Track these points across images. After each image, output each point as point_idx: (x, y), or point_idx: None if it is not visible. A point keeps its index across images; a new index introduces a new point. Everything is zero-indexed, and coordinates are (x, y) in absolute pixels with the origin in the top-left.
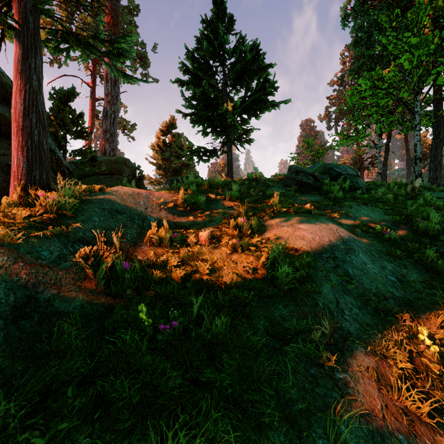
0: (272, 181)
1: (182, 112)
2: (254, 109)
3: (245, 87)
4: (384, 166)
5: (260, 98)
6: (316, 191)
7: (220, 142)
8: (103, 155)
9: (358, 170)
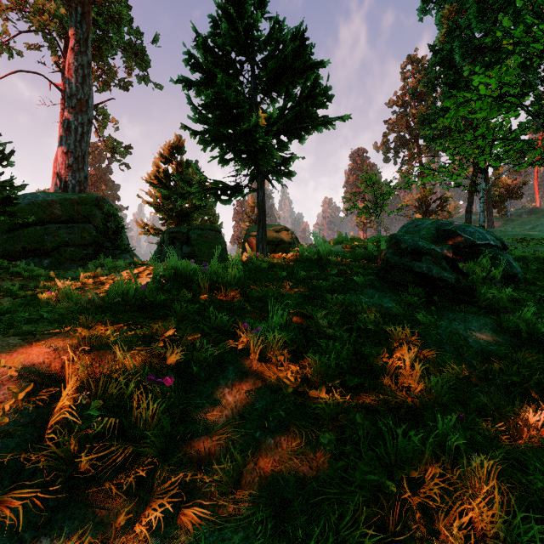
0: (355, 269)
1: (189, 129)
2: (297, 127)
3: (284, 92)
4: (468, 212)
5: (306, 112)
6: (464, 299)
7: (247, 175)
8: (62, 190)
9: (424, 214)
